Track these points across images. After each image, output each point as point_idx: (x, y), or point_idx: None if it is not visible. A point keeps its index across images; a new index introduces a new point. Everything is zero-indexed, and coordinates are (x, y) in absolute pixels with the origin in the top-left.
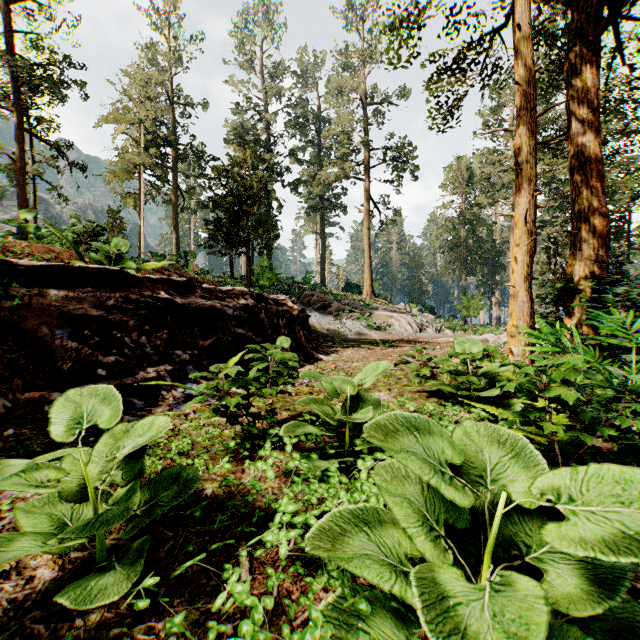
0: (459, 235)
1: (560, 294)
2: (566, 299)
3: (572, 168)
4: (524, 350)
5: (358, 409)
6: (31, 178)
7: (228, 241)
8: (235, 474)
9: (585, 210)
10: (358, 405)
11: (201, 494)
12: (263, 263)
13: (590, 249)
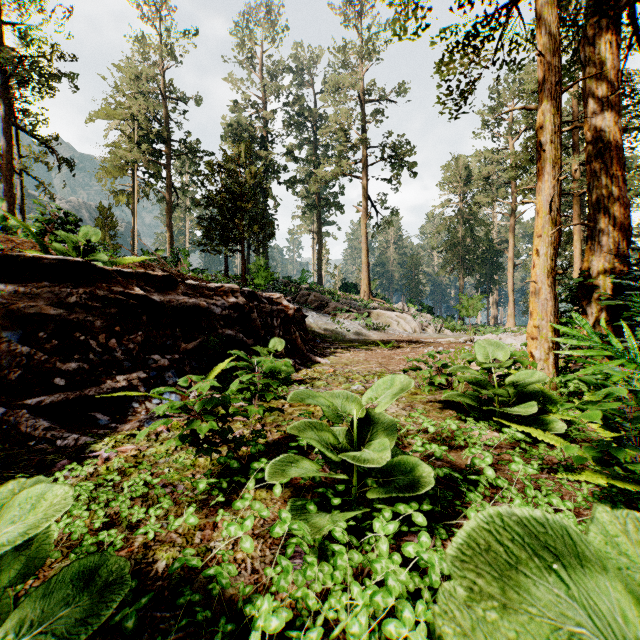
0: (457, 234)
1: (575, 292)
2: (582, 297)
3: (589, 156)
4: (547, 354)
5: (368, 435)
6: (19, 174)
7: (222, 239)
8: (203, 531)
9: (604, 201)
10: (368, 430)
11: (149, 570)
12: (259, 262)
13: (609, 243)
